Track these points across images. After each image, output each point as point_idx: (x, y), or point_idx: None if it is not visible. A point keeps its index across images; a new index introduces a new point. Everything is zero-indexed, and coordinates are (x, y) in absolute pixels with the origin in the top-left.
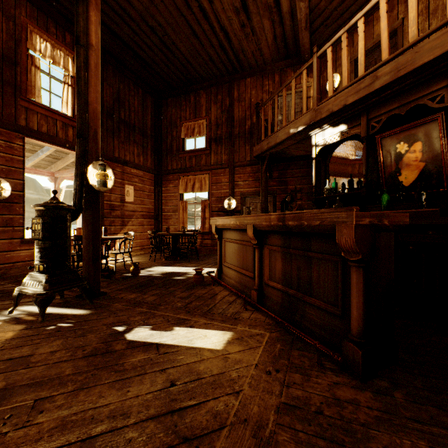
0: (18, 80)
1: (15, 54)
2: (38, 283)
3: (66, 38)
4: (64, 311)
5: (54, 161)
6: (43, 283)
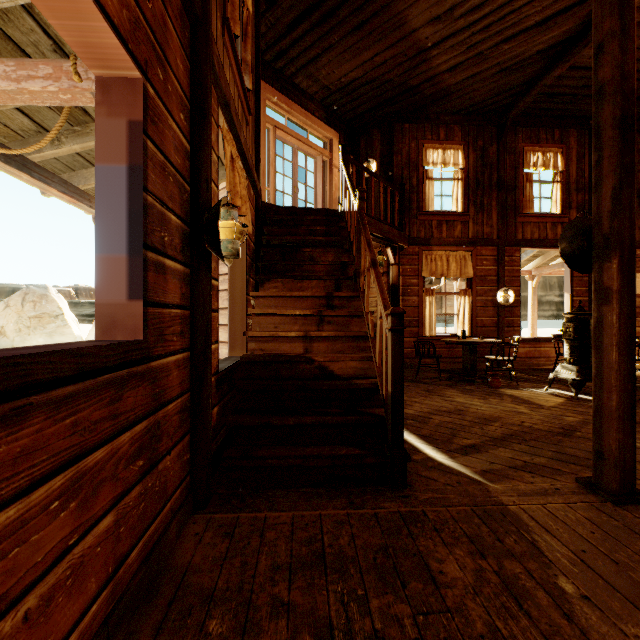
0: (516, 201)
1: (514, 180)
2: (570, 371)
3: (554, 136)
4: (589, 398)
5: (533, 259)
6: (574, 372)
